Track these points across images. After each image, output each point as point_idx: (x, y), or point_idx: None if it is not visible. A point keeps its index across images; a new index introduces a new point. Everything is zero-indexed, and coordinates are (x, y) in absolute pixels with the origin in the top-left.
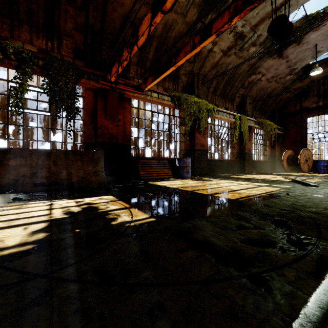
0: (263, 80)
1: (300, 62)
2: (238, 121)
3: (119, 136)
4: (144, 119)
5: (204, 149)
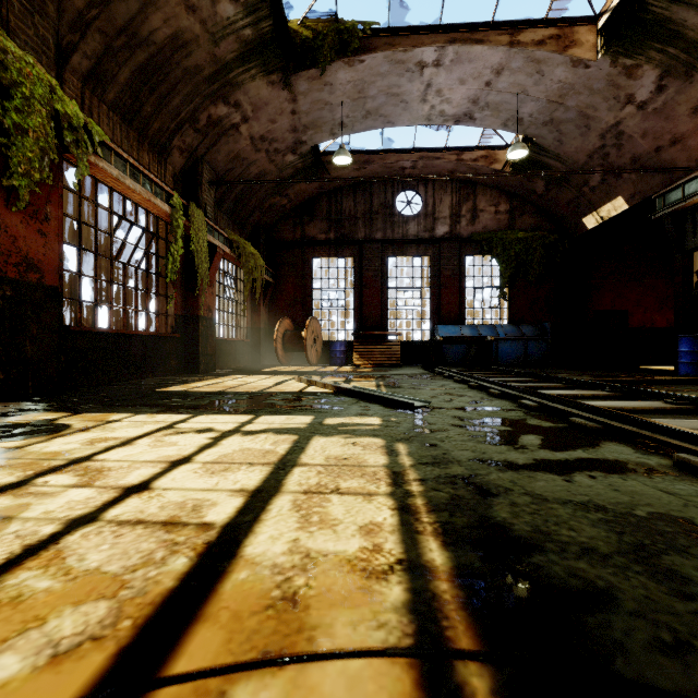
0: (243, 135)
1: (313, 130)
2: (180, 217)
3: None
4: None
5: (42, 285)
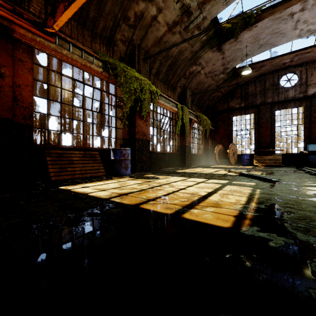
0: (202, 74)
1: (232, 62)
2: (180, 111)
3: (1, 104)
4: (60, 88)
5: (146, 139)
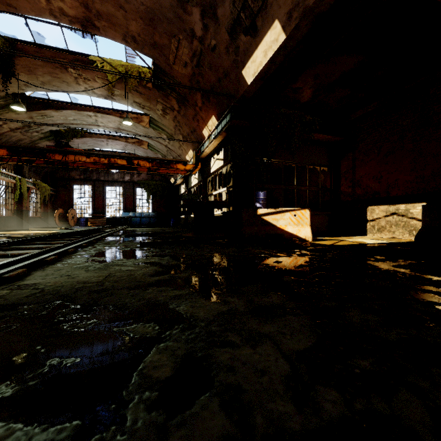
0: None
1: None
2: (19, 183)
3: None
4: None
5: None
